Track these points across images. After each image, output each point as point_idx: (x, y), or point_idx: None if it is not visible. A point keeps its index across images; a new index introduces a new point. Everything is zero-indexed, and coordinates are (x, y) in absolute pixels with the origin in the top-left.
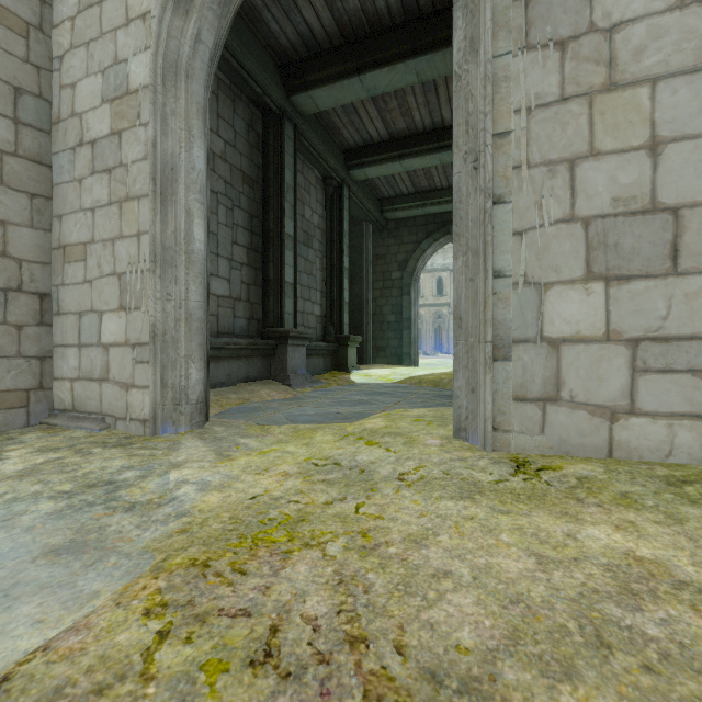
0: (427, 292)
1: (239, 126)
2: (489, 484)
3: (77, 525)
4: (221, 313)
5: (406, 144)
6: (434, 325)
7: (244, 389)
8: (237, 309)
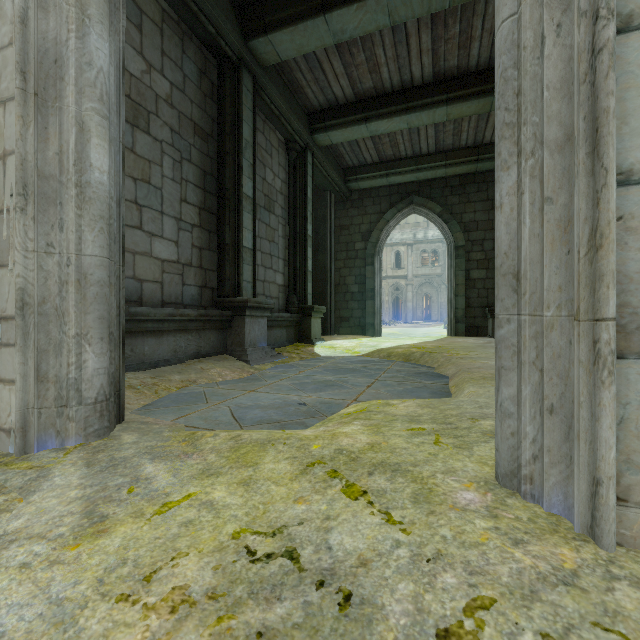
0: (386, 265)
1: (189, 70)
2: None
3: None
4: (166, 279)
5: (372, 105)
6: (393, 296)
7: (191, 368)
8: (187, 276)
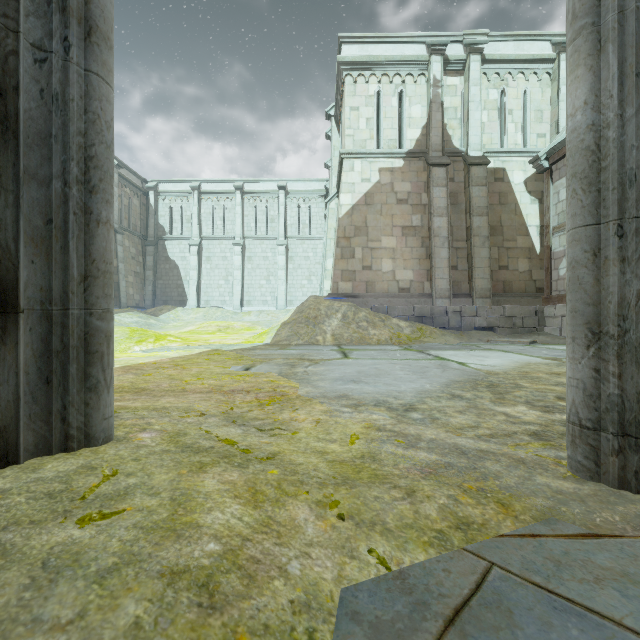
0: None
1: None
2: (144, 410)
3: (360, 399)
4: None
5: None
6: None
7: None
8: None
